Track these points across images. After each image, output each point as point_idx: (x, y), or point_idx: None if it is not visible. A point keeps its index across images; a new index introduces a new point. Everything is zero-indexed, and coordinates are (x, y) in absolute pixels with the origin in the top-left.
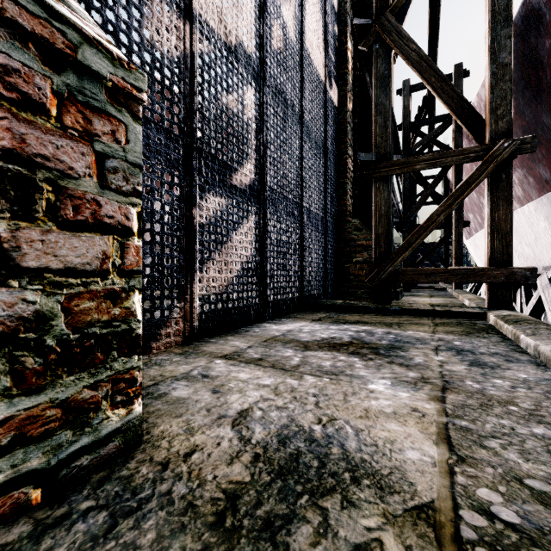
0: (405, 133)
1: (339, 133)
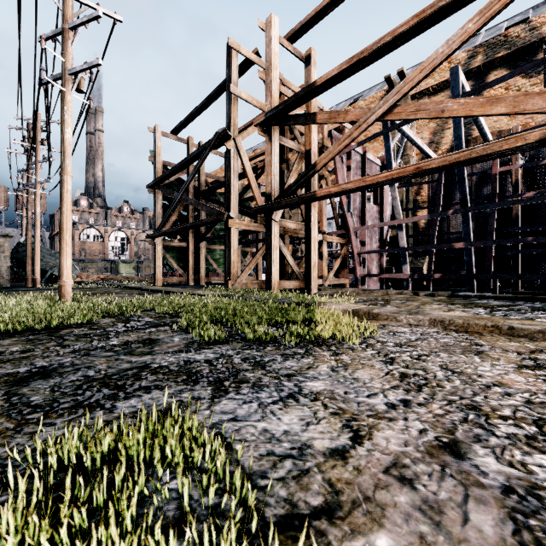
0: None
1: None
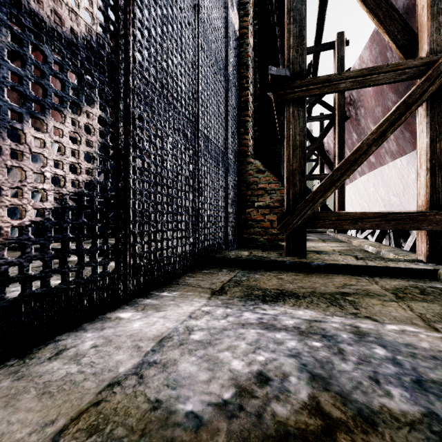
0: None
1: (240, 66)
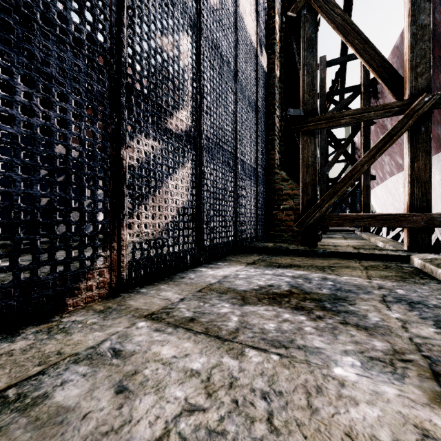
0: (322, 100)
1: (268, 95)
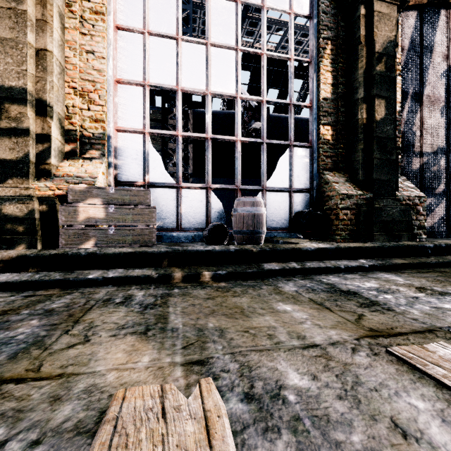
0: None
1: None
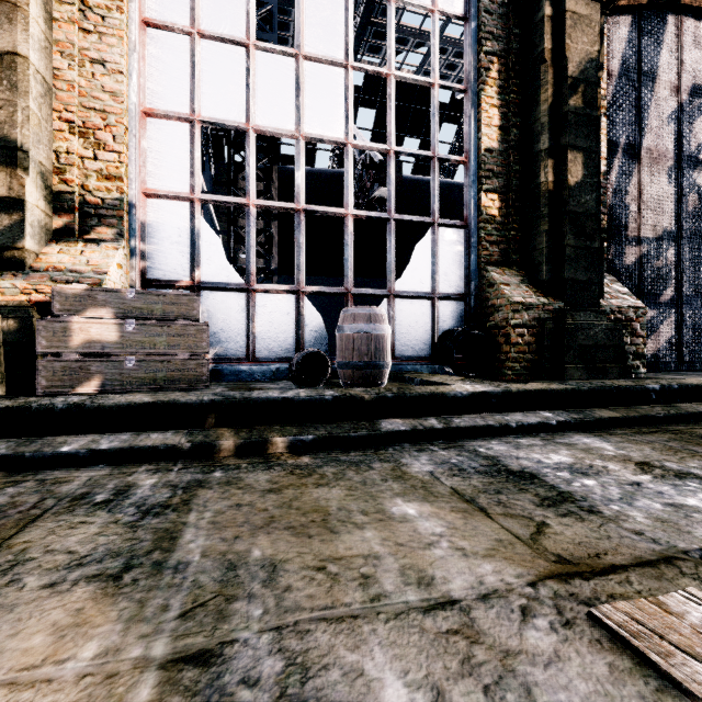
0: None
1: None
